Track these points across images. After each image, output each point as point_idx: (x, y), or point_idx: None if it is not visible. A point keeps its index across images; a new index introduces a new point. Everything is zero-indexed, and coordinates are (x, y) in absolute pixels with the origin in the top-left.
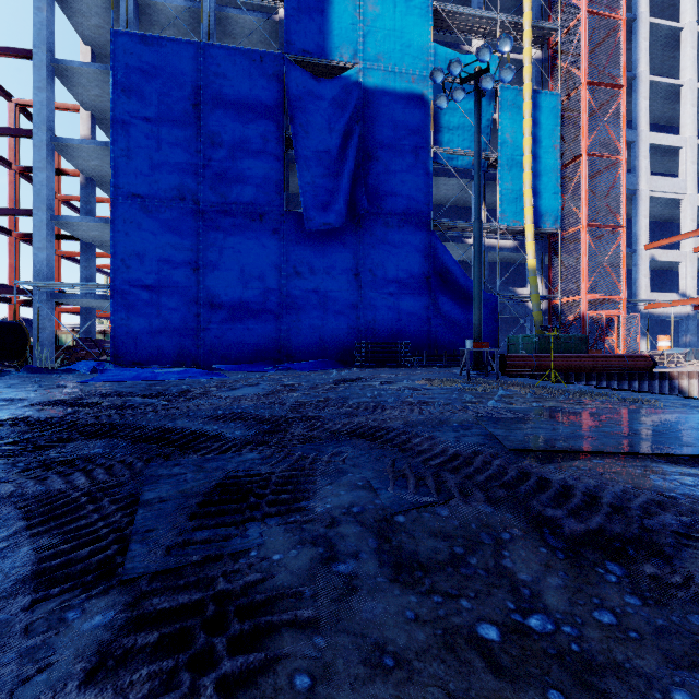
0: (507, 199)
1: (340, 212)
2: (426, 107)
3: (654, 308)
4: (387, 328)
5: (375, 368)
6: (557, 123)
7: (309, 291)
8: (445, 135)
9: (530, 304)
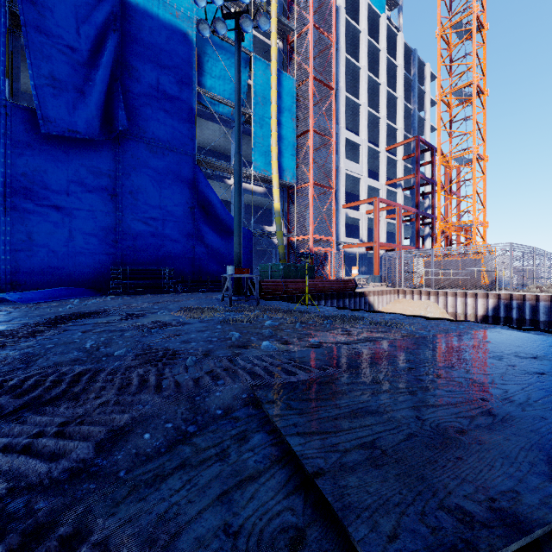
0: (259, 151)
1: (91, 121)
2: (190, 46)
3: (348, 248)
4: (149, 253)
5: (134, 295)
6: (294, 102)
7: (47, 205)
8: (208, 80)
9: (275, 239)
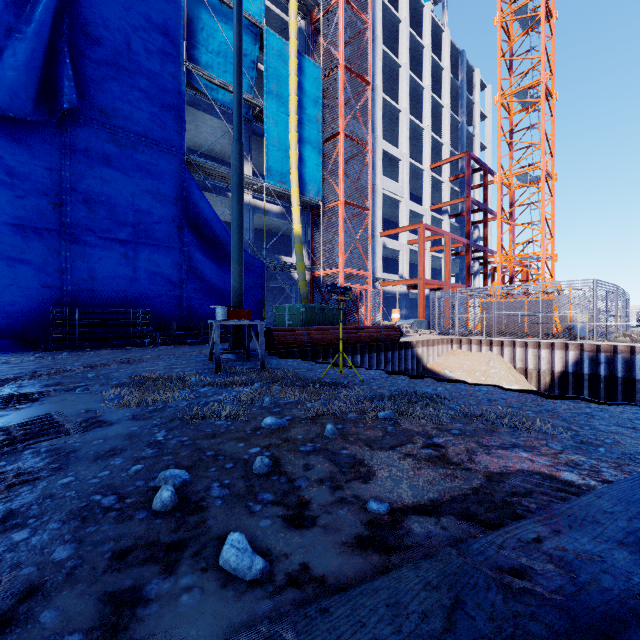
0: (273, 156)
1: (18, 91)
2: (177, 4)
3: (386, 286)
4: (115, 289)
5: (85, 350)
6: (319, 96)
7: None
8: (203, 56)
9: (295, 274)
